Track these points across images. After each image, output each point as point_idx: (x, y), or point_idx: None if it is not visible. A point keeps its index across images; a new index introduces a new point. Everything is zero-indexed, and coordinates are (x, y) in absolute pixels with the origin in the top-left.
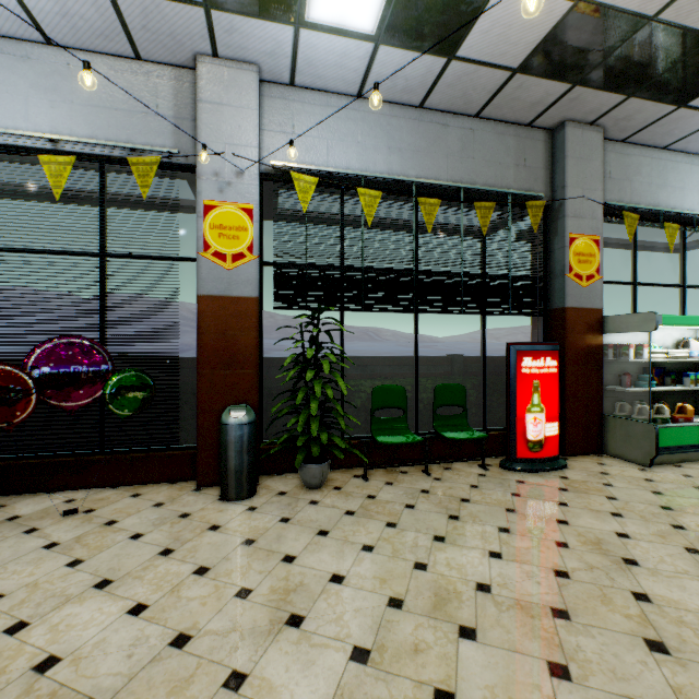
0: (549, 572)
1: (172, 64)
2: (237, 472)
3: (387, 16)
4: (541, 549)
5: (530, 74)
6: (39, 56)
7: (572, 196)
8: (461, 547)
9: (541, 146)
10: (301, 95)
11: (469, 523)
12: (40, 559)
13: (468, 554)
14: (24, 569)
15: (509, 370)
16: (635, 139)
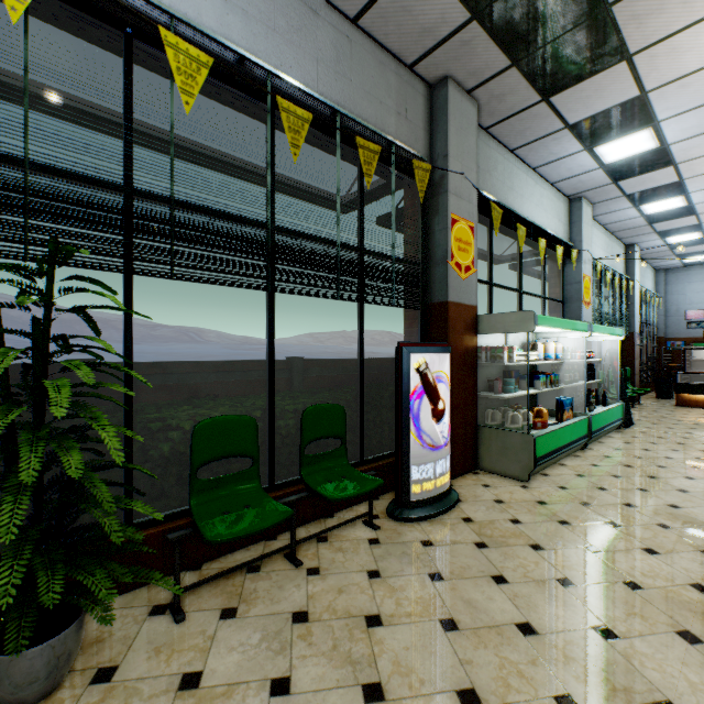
0: None
1: None
2: None
3: None
4: None
5: None
6: None
7: (454, 169)
8: None
9: (421, 101)
10: None
11: (407, 703)
12: None
13: None
14: None
15: (401, 381)
16: (496, 130)
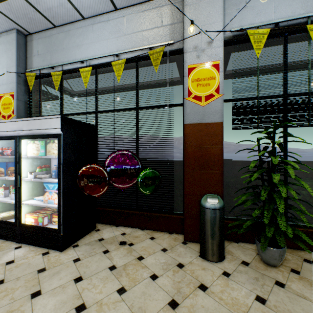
0: None
1: None
2: (212, 241)
3: None
4: None
5: None
6: (112, 17)
7: None
8: None
9: None
10: None
11: None
12: (106, 279)
13: None
14: (98, 285)
15: None
16: None
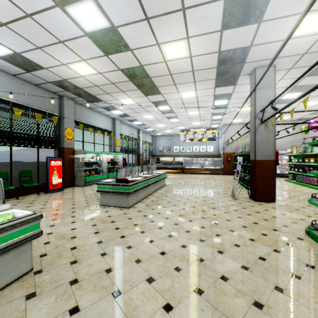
0: (57, 203)
1: None
2: None
3: (6, 56)
4: (55, 202)
5: (54, 84)
6: None
7: (66, 117)
8: (35, 206)
9: (57, 100)
10: None
11: (36, 203)
12: None
13: (37, 206)
14: None
15: (47, 165)
16: (83, 105)
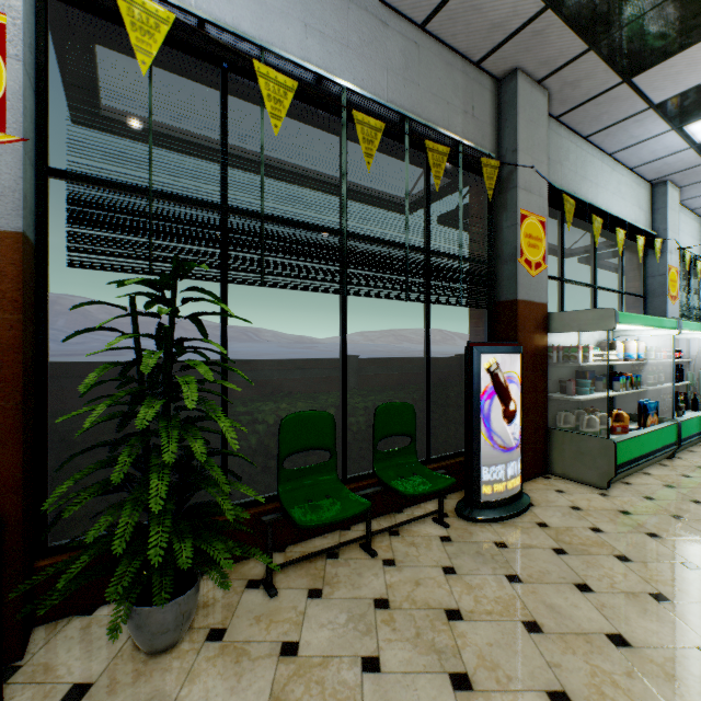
0: None
1: None
2: None
3: None
4: None
5: None
6: None
7: (523, 163)
8: None
9: (488, 97)
10: None
11: (496, 697)
12: None
13: None
14: None
15: (471, 381)
16: (568, 118)
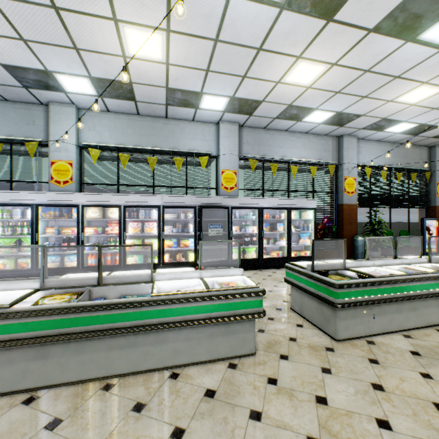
0: None
1: (332, 136)
2: (363, 253)
3: (405, 130)
4: None
5: (433, 138)
6: (302, 136)
7: (438, 169)
8: None
9: (426, 152)
10: (362, 142)
11: None
12: None
13: None
14: None
15: (423, 226)
16: None
